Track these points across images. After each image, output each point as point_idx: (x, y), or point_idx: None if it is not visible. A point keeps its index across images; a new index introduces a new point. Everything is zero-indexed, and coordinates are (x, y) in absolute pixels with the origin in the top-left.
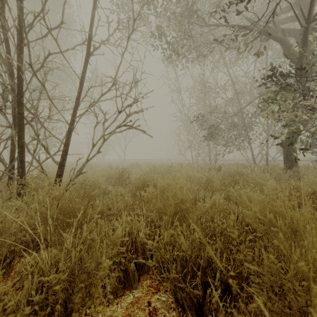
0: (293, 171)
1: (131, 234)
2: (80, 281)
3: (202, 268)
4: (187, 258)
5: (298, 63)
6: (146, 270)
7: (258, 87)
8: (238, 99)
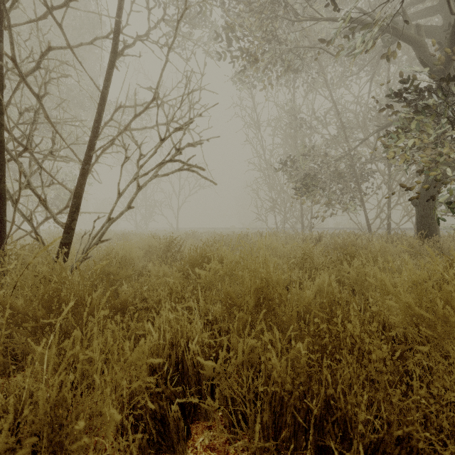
0: (433, 241)
1: (175, 344)
2: (58, 451)
3: (315, 419)
4: (285, 399)
5: (442, 74)
6: (203, 413)
7: (376, 119)
8: (345, 136)
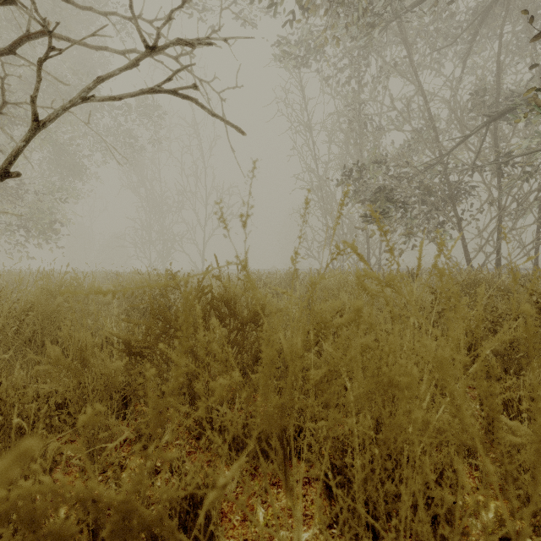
0: None
1: None
2: None
3: None
4: None
5: None
6: None
7: (479, 109)
8: (436, 133)
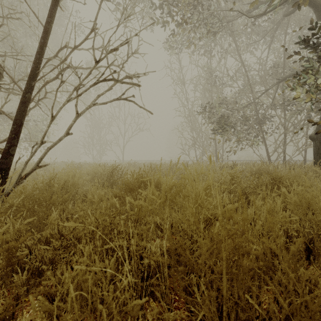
0: None
1: None
2: None
3: None
4: None
5: None
6: None
7: (274, 75)
8: (251, 88)
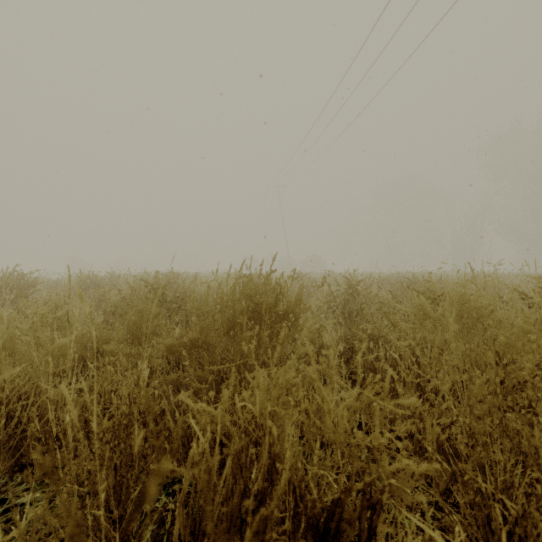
0: None
1: None
2: None
3: None
4: None
5: None
6: None
7: None
8: None
